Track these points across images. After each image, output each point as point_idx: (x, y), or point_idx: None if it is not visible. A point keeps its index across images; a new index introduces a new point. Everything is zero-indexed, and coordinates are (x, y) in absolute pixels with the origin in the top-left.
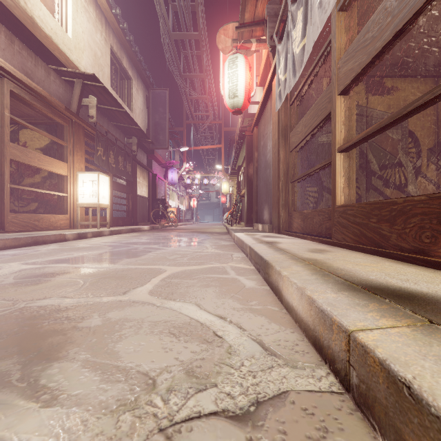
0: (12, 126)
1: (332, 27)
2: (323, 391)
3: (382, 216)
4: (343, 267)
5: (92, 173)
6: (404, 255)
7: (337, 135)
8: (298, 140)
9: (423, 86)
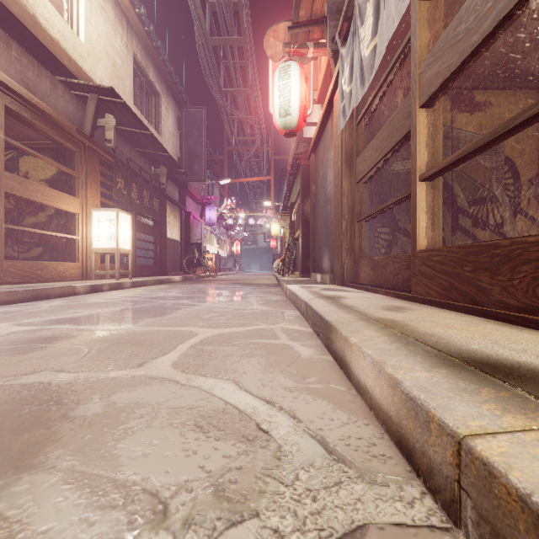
0: (11, 152)
1: (412, 21)
2: (419, 525)
3: (480, 263)
4: (432, 331)
5: (110, 211)
6: (512, 315)
7: (418, 159)
8: (367, 168)
9: (523, 101)
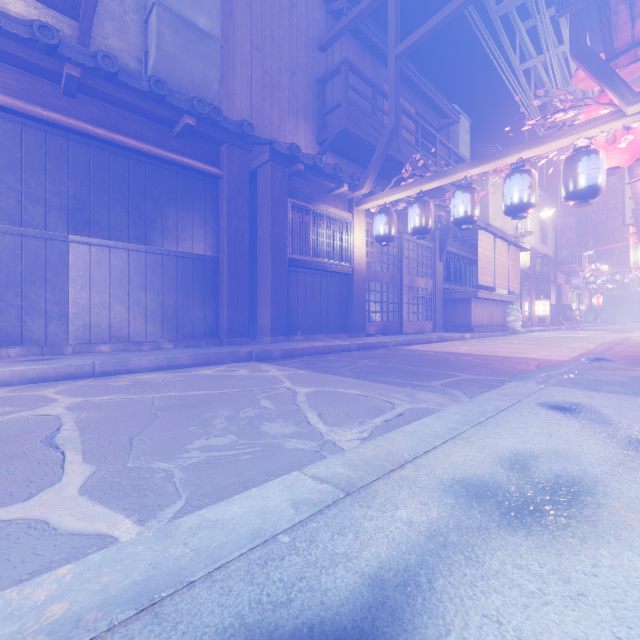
0: None
1: None
2: None
3: None
4: None
5: (543, 301)
6: None
7: None
8: None
9: None
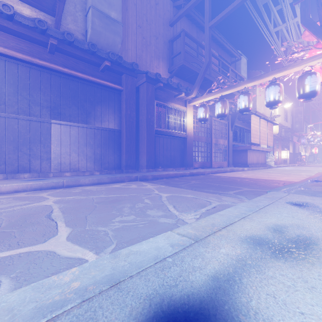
0: None
1: None
2: None
3: None
4: None
5: (285, 151)
6: None
7: None
8: None
9: None
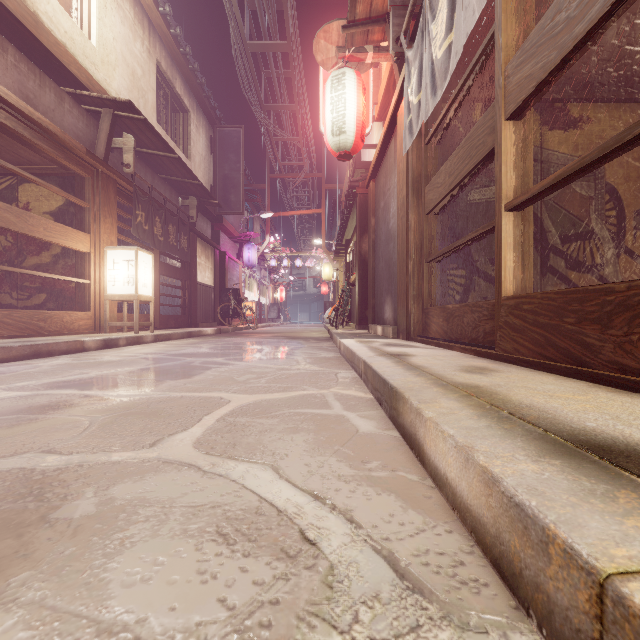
0: (8, 179)
1: (496, 13)
2: None
3: (587, 312)
4: (529, 401)
5: (127, 250)
6: (631, 379)
7: (504, 184)
8: (439, 197)
9: (628, 115)
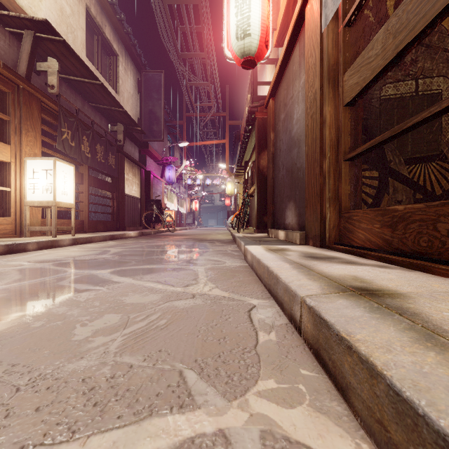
0: None
1: None
2: None
3: None
4: None
5: (46, 160)
6: None
7: None
8: (371, 74)
9: None
